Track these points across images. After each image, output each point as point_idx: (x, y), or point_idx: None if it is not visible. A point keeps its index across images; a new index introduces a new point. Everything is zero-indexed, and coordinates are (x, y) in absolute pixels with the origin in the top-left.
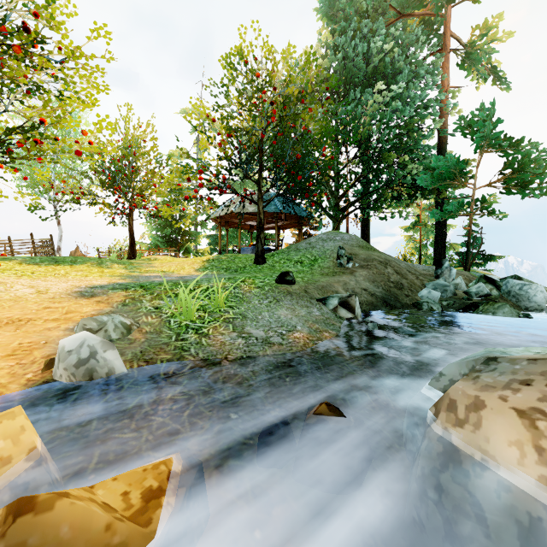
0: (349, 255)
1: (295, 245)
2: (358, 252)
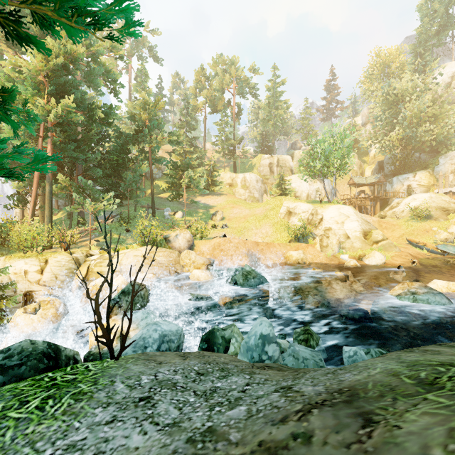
0: None
1: None
2: None
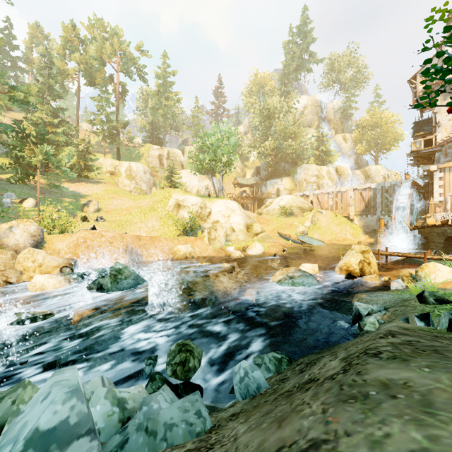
0: None
1: None
2: None
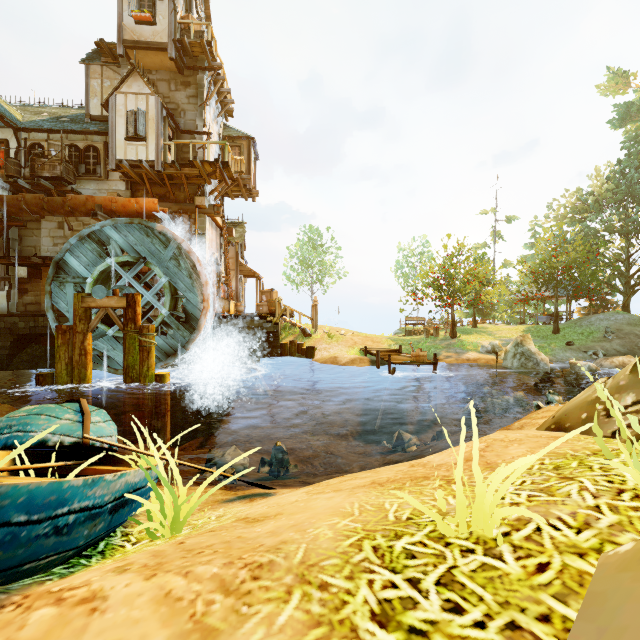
0: (616, 330)
1: (579, 323)
2: (624, 328)
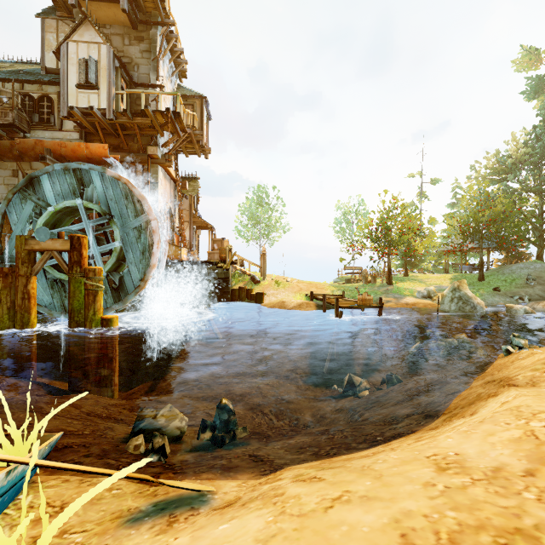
0: (536, 277)
1: (501, 271)
2: (543, 275)
